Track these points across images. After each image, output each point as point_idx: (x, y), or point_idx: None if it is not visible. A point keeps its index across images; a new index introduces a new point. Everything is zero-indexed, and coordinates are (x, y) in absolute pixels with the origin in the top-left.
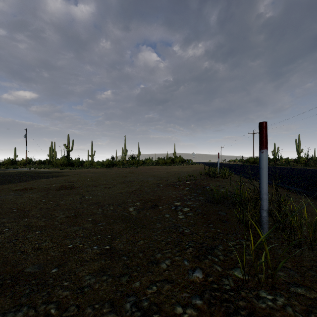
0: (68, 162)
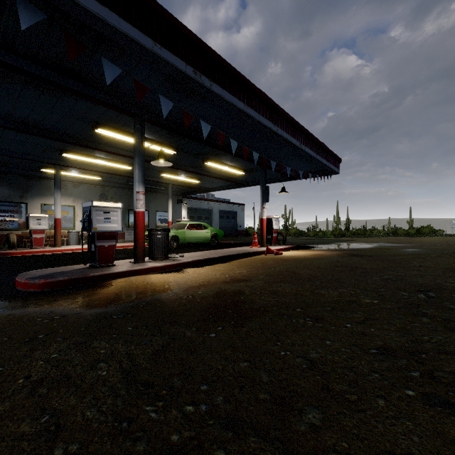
0: (299, 232)
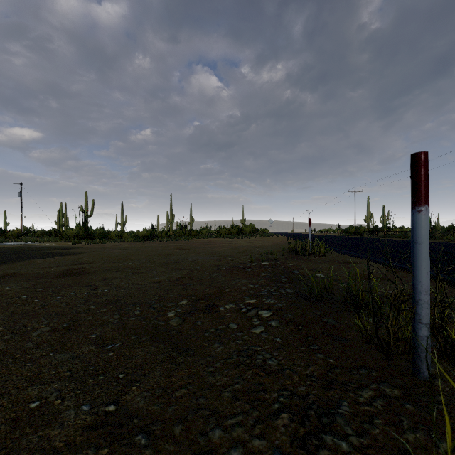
0: (85, 233)
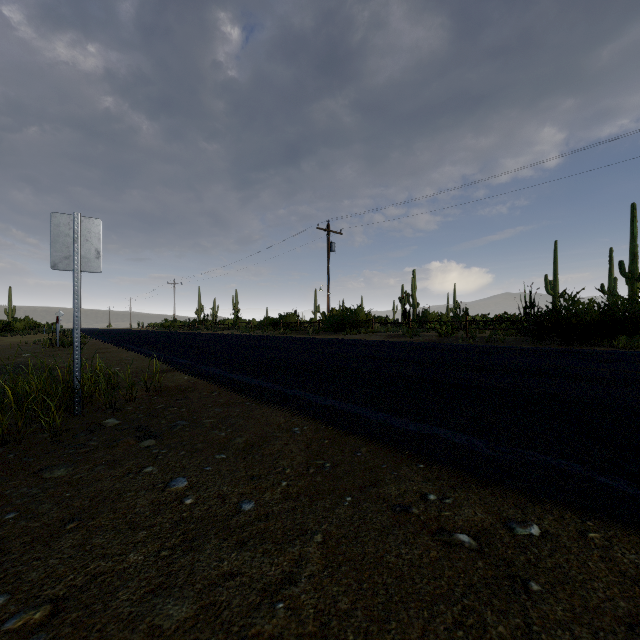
0: None
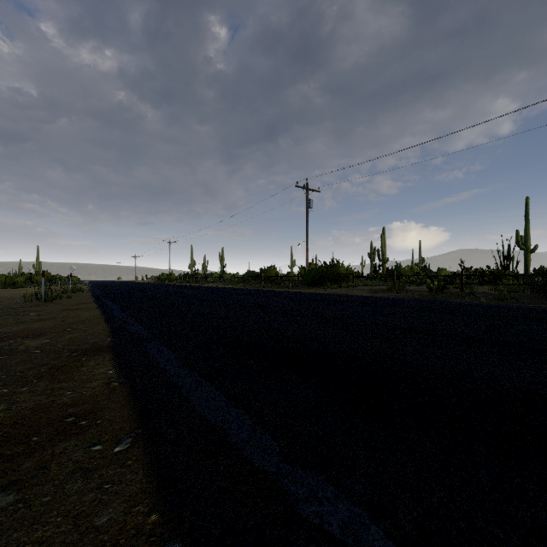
0: None
